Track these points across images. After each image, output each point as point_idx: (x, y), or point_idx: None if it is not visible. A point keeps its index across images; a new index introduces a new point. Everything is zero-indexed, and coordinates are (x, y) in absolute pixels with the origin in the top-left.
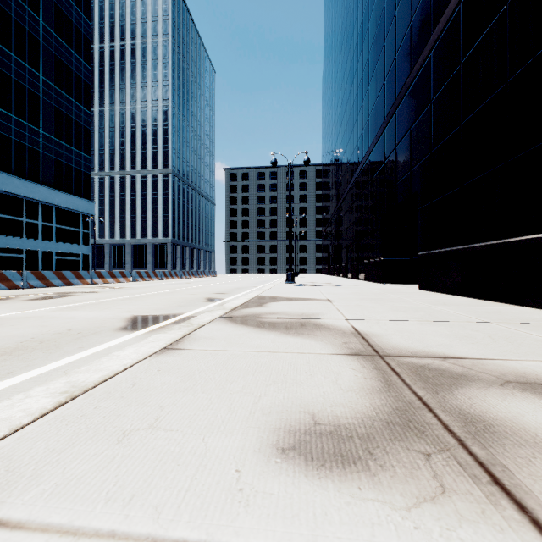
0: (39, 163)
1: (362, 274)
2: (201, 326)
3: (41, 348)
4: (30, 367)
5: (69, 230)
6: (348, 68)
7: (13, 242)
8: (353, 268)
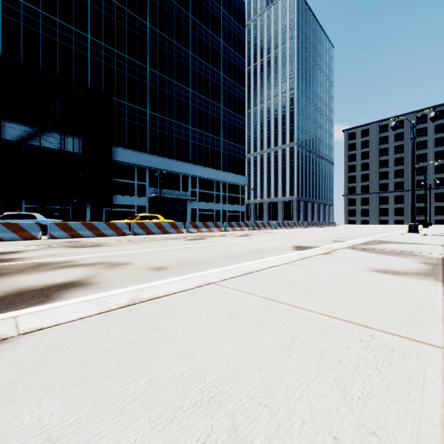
0: (220, 158)
1: None
2: (337, 249)
3: (269, 252)
4: (273, 256)
5: (234, 196)
6: None
7: (210, 206)
8: None
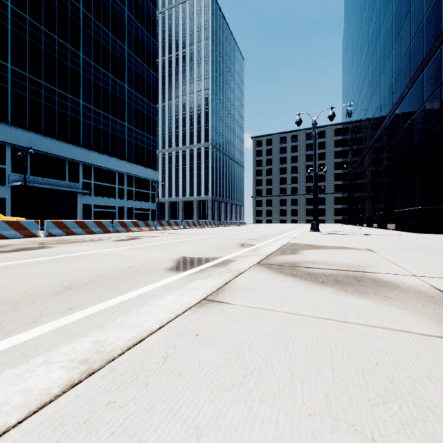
0: (125, 146)
1: (392, 224)
2: (240, 273)
3: (105, 284)
4: (88, 304)
5: (142, 192)
6: (373, 22)
7: (111, 202)
8: (380, 218)
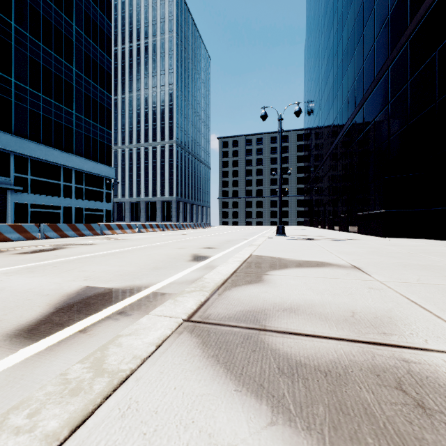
0: (72, 137)
1: (354, 227)
2: (117, 385)
3: None
4: None
5: (95, 191)
6: (335, 26)
7: (54, 200)
8: (341, 221)
